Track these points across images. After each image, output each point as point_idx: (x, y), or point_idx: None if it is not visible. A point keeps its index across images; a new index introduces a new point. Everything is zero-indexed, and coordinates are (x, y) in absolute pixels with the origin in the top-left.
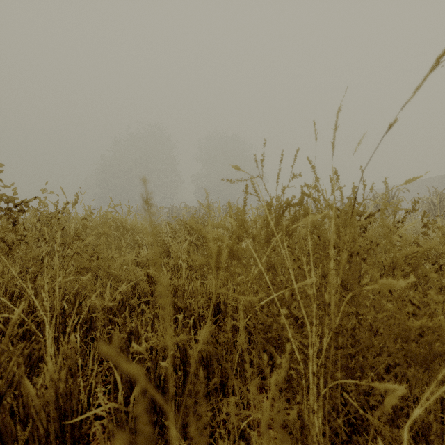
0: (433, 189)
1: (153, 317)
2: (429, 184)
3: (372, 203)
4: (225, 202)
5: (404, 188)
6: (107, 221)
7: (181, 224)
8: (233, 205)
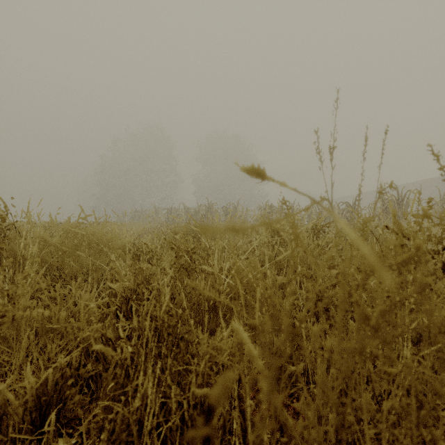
0: (437, 189)
1: (102, 421)
2: (432, 184)
3: (380, 205)
4: (225, 203)
5: (415, 189)
6: (76, 235)
7: (175, 232)
8: (233, 206)
